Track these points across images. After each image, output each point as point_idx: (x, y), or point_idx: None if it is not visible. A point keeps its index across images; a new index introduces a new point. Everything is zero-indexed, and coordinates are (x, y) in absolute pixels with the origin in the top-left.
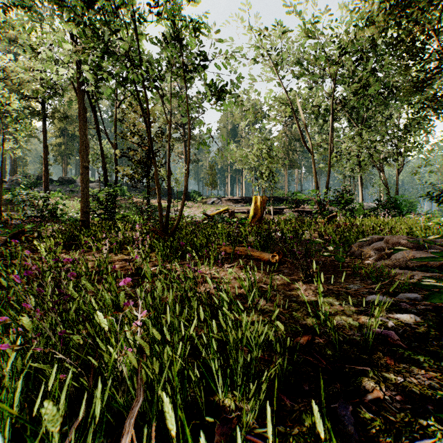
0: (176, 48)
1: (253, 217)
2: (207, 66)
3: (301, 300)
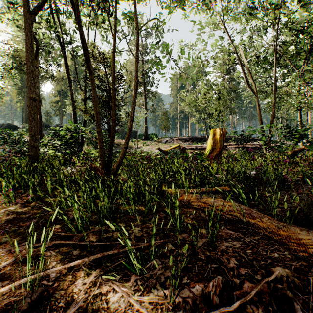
0: None
1: (211, 151)
2: None
3: None
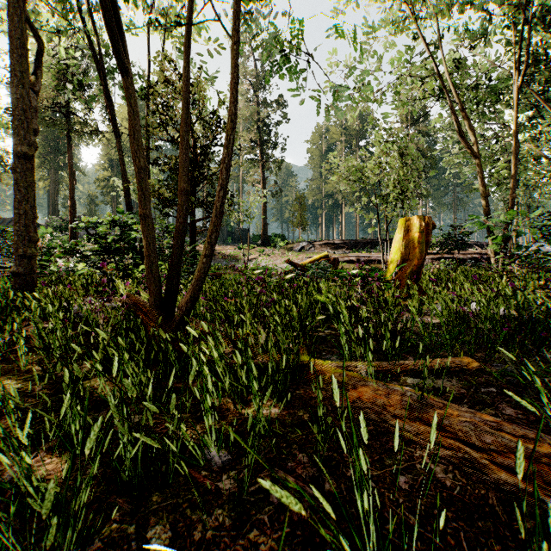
0: None
1: (400, 265)
2: None
3: None
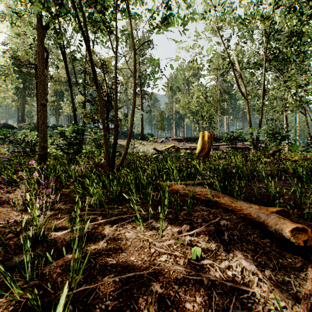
0: None
1: (200, 151)
2: None
3: None
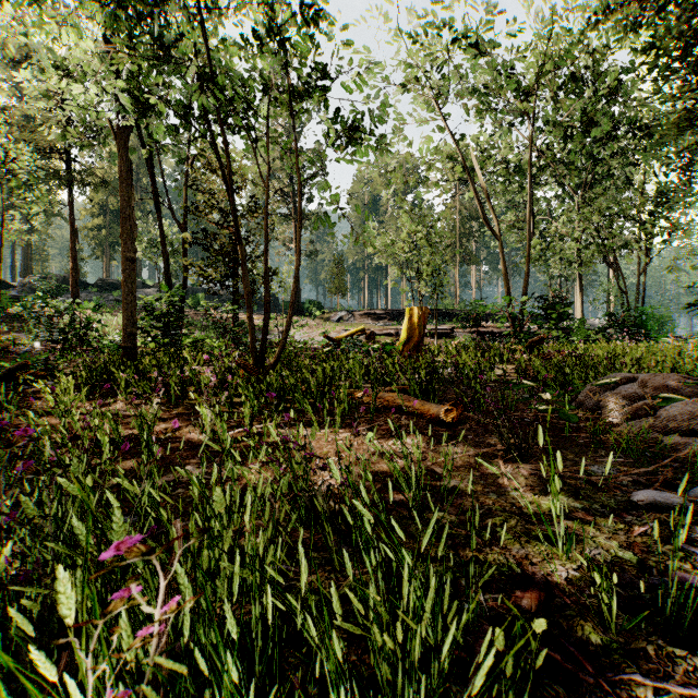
0: (279, 59)
1: (407, 341)
2: (330, 88)
3: (507, 499)
